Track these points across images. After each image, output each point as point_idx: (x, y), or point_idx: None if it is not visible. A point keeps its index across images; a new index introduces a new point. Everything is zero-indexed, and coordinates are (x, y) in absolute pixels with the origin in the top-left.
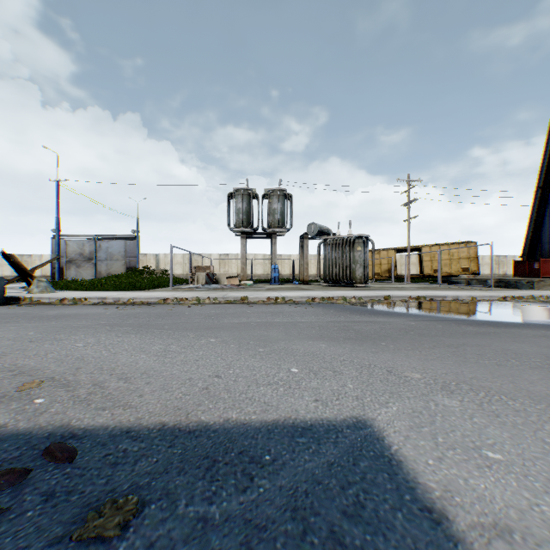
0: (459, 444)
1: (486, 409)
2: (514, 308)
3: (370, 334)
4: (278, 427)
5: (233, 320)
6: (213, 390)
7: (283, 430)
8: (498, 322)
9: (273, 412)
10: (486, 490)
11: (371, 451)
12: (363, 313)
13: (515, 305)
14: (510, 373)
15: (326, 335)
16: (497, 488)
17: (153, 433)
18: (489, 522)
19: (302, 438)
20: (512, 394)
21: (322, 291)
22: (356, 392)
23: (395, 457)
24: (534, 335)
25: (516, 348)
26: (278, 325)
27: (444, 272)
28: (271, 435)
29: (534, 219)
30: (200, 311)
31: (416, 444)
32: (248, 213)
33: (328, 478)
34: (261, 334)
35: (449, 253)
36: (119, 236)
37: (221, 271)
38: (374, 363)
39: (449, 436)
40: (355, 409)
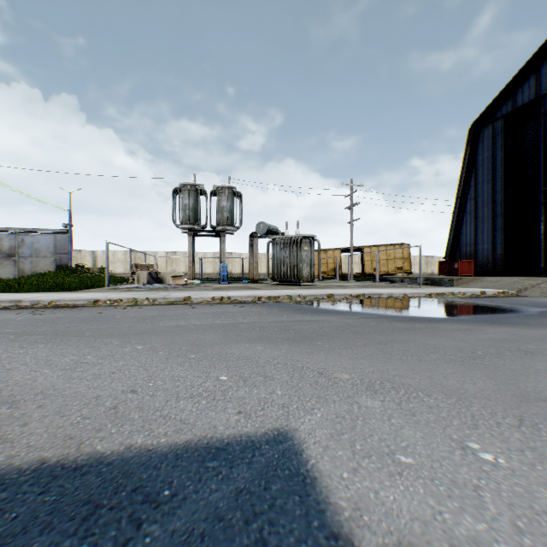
0: (375, 450)
1: (405, 408)
2: (437, 304)
3: (309, 334)
4: (189, 450)
5: (169, 324)
6: (123, 409)
7: (193, 454)
8: (423, 318)
9: (188, 432)
10: (395, 502)
11: (287, 469)
12: (306, 312)
13: (438, 301)
14: (429, 368)
15: (265, 336)
16: (405, 498)
17: (25, 476)
18: (394, 543)
19: (214, 462)
20: (429, 389)
21: (270, 290)
22: (283, 399)
23: (311, 474)
24: (452, 329)
25: (436, 342)
26: (218, 327)
27: (383, 271)
28: (179, 461)
29: (454, 225)
30: (135, 314)
31: (334, 455)
32: (196, 210)
33: (233, 511)
34: (197, 338)
35: (387, 253)
36: (48, 230)
37: (168, 269)
38: (307, 365)
39: (367, 441)
40: (279, 419)
